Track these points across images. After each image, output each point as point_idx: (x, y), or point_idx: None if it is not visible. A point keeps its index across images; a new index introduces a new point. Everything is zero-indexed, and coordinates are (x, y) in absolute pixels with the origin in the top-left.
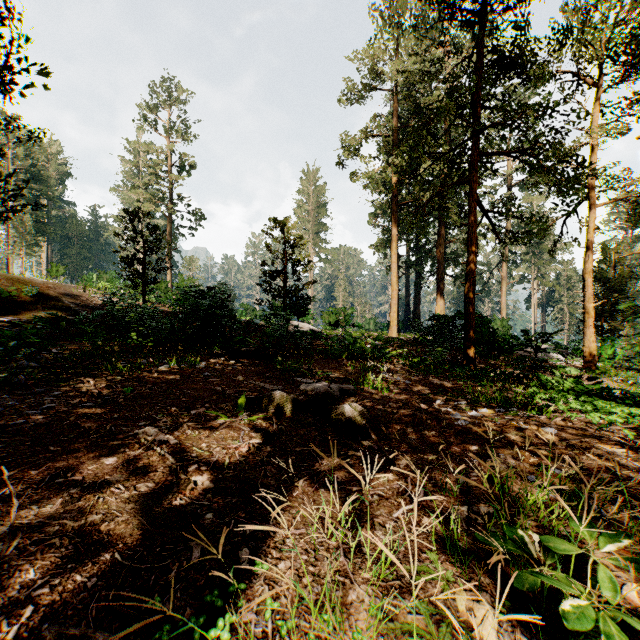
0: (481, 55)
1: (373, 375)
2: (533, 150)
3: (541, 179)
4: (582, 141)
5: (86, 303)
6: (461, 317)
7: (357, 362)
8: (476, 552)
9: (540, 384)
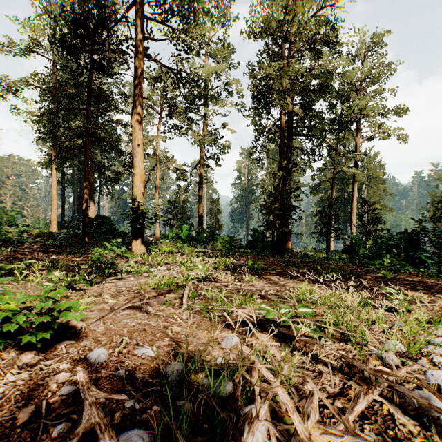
0: (90, 87)
1: (5, 248)
2: (114, 143)
3: (116, 157)
4: (150, 139)
5: None
6: (98, 218)
7: (2, 246)
8: (3, 274)
9: (105, 246)
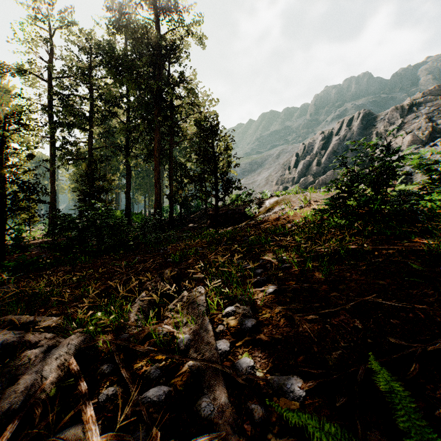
0: None
1: None
2: None
3: None
4: None
5: (264, 217)
6: None
7: None
8: None
9: None
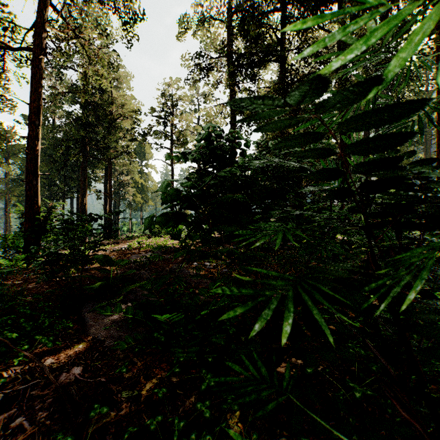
0: None
1: None
2: None
3: None
4: None
5: None
6: None
7: None
8: None
9: None
